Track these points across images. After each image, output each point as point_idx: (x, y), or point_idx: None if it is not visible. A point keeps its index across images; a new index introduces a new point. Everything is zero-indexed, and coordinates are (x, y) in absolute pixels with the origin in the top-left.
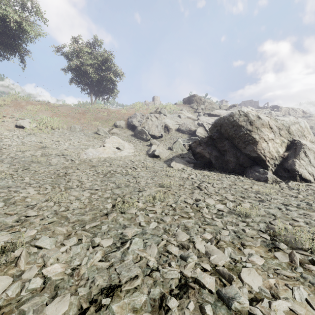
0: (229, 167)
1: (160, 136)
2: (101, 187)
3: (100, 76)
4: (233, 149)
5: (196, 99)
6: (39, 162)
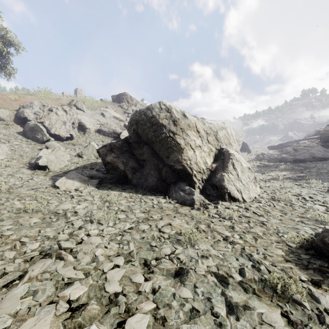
0: (150, 183)
1: (69, 136)
2: None
3: None
4: (154, 158)
5: (126, 98)
6: None
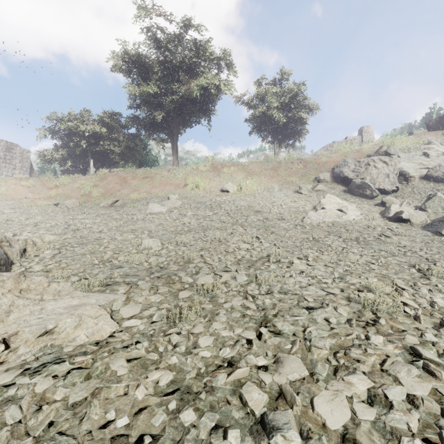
0: None
1: (395, 189)
2: (373, 253)
3: (287, 117)
4: None
5: None
6: (273, 227)
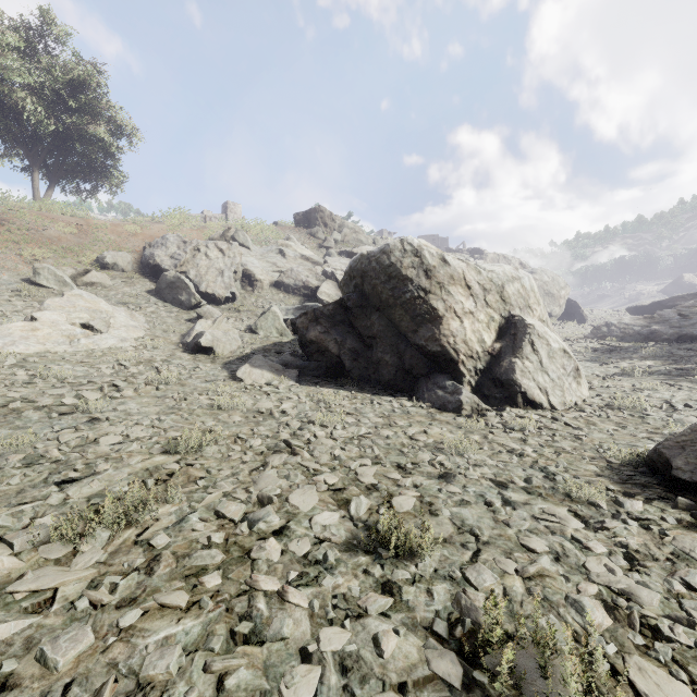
0: (383, 377)
1: (229, 296)
2: None
3: (64, 124)
4: (391, 333)
5: (323, 217)
6: None
